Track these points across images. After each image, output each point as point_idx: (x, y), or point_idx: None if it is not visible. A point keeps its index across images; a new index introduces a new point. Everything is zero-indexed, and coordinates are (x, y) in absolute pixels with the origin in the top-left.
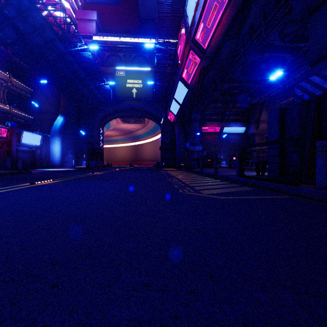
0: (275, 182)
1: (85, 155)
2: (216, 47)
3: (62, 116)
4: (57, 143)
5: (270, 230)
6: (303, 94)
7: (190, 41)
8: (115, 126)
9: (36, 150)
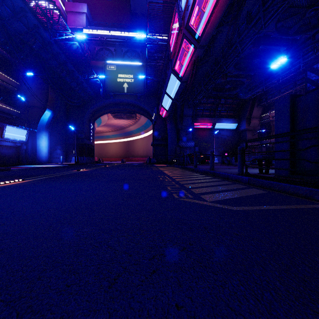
0: (292, 183)
1: (74, 151)
2: (211, 34)
3: (50, 111)
4: (44, 138)
5: None
6: (318, 78)
7: (184, 28)
8: (107, 122)
9: (21, 146)
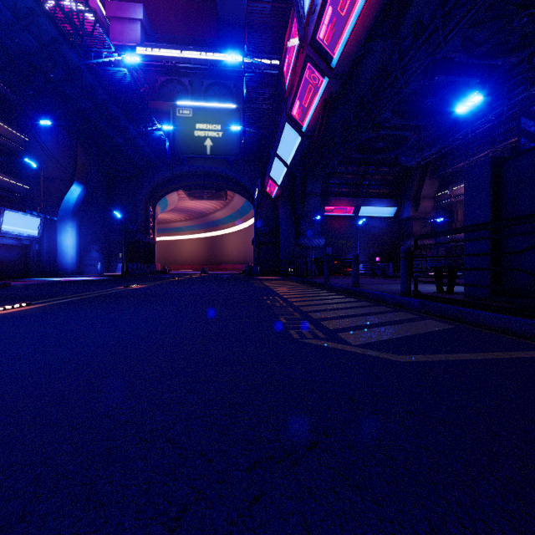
0: (498, 311)
1: (121, 254)
2: (355, 54)
3: (80, 185)
4: (70, 232)
5: None
6: None
7: (307, 45)
8: (177, 204)
9: (31, 245)
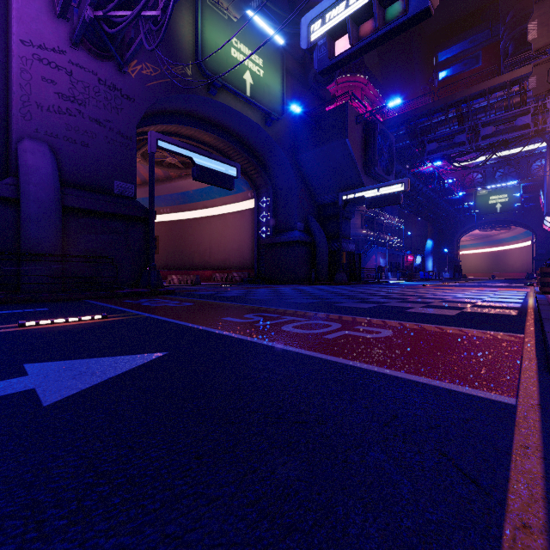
0: None
1: (446, 268)
2: None
3: (431, 240)
4: (430, 261)
5: None
6: None
7: None
8: None
9: (417, 267)
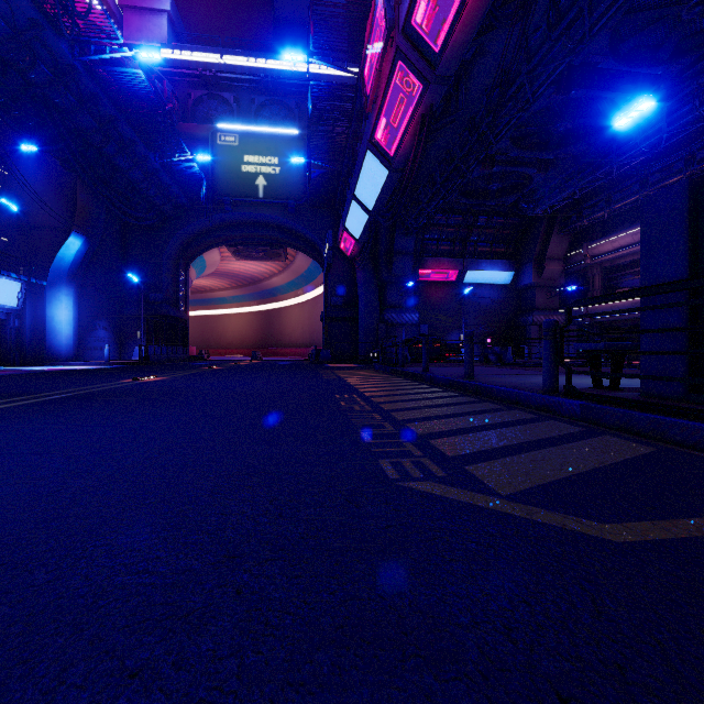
0: None
1: (140, 333)
2: (466, 46)
3: (80, 237)
4: (65, 302)
5: None
6: None
7: (399, 33)
8: (219, 266)
9: (8, 320)
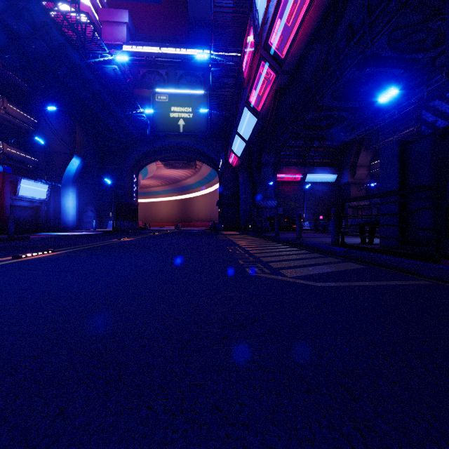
0: (397, 255)
1: (111, 213)
2: (299, 55)
3: (79, 158)
4: (71, 196)
5: (445, 372)
6: (436, 120)
7: (261, 47)
8: (155, 172)
9: (41, 206)
